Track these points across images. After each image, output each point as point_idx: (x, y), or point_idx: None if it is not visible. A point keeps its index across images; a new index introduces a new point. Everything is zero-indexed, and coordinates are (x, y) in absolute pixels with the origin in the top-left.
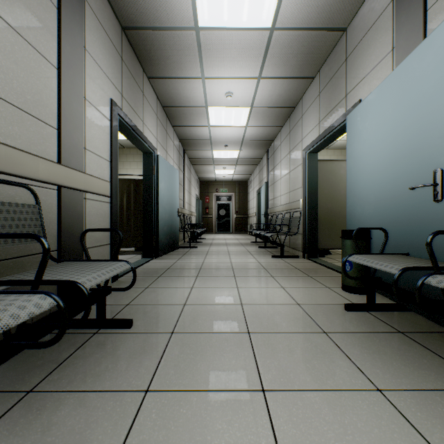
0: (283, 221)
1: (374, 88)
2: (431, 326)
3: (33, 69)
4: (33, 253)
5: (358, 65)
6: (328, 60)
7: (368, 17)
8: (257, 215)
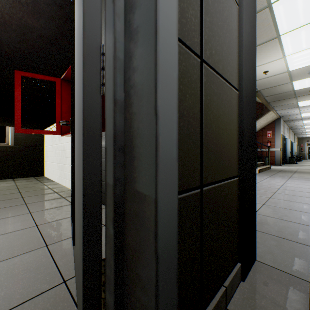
0: None
1: None
2: None
3: None
4: None
5: None
6: None
7: None
8: None
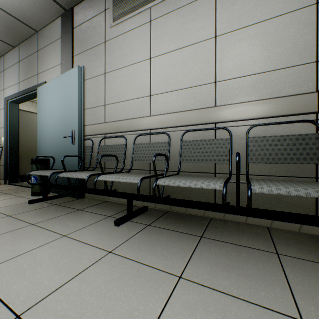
0: None
1: (53, 79)
2: (72, 199)
3: None
4: None
5: (45, 60)
6: (26, 42)
7: (50, 36)
8: None
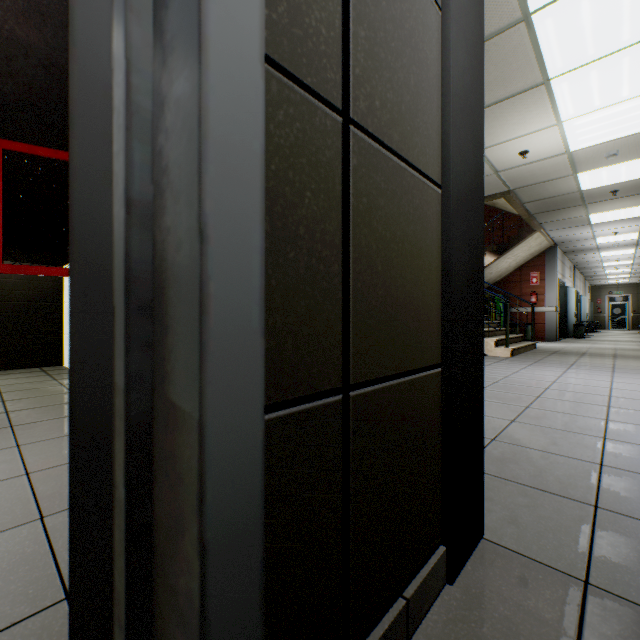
0: None
1: None
2: None
3: None
4: None
5: None
6: None
7: None
8: None
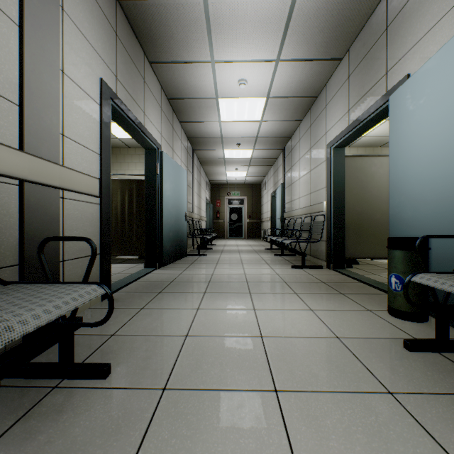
0: (302, 226)
1: (429, 56)
2: None
3: None
4: None
5: (404, 32)
6: (361, 35)
7: None
8: (271, 219)
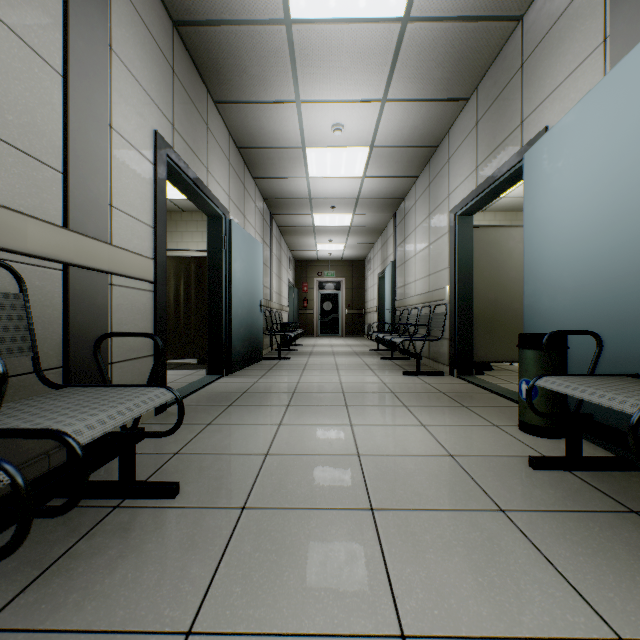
0: (419, 319)
1: (570, 106)
2: None
3: (19, 72)
4: (19, 373)
5: (542, 72)
6: (492, 70)
7: None
8: (378, 310)
